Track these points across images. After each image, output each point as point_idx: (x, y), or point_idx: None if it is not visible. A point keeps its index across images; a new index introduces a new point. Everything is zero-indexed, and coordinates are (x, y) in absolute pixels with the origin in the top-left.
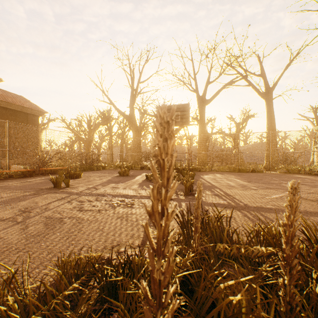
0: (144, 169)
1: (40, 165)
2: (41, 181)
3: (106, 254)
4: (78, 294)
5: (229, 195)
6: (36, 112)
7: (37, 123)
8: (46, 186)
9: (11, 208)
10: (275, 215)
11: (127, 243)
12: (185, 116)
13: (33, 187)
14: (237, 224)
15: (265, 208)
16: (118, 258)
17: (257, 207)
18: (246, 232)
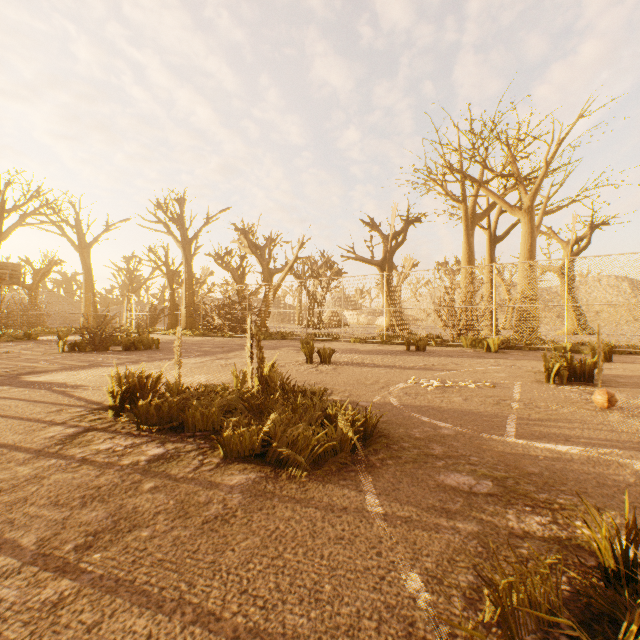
0: None
1: None
2: None
3: None
4: None
5: None
6: None
7: None
8: None
9: None
10: None
11: None
12: (17, 276)
13: None
14: None
15: None
16: None
17: None
18: None
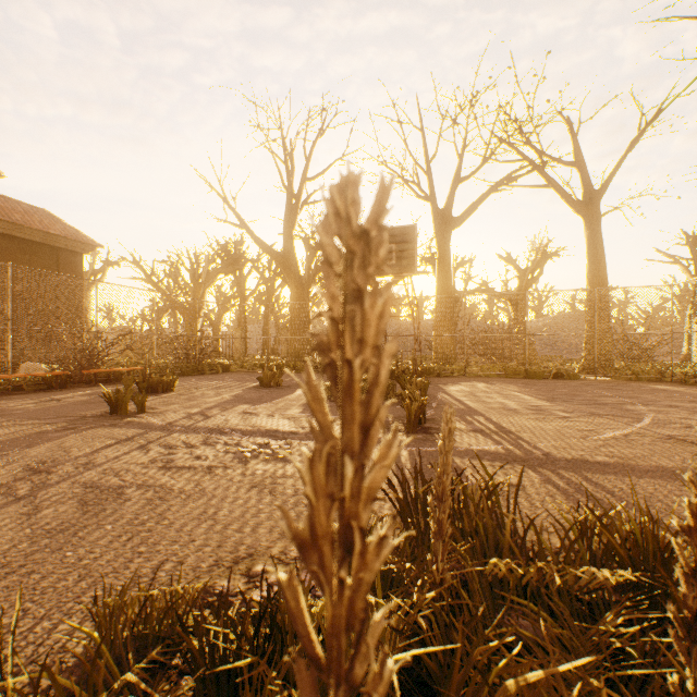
0: (315, 372)
1: (84, 362)
2: (85, 399)
3: (218, 579)
4: (140, 695)
5: (508, 430)
6: (76, 245)
7: (78, 270)
8: (94, 410)
9: (8, 464)
10: (616, 480)
11: (271, 552)
12: (406, 253)
13: (65, 412)
14: (531, 502)
15: (592, 464)
16: (247, 590)
17: (573, 460)
18: (553, 522)
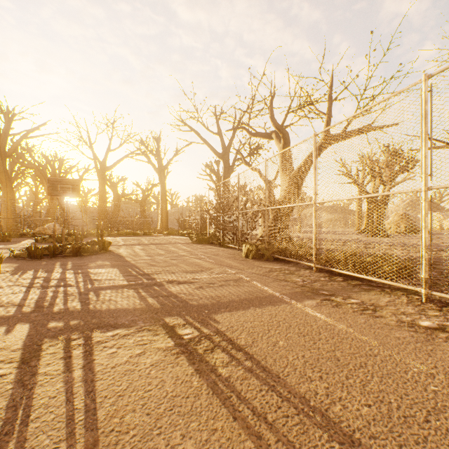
0: (26, 237)
1: None
2: None
3: None
4: None
5: None
6: None
7: None
8: None
9: None
10: None
11: None
12: (76, 189)
13: None
14: None
15: None
16: None
17: None
18: None
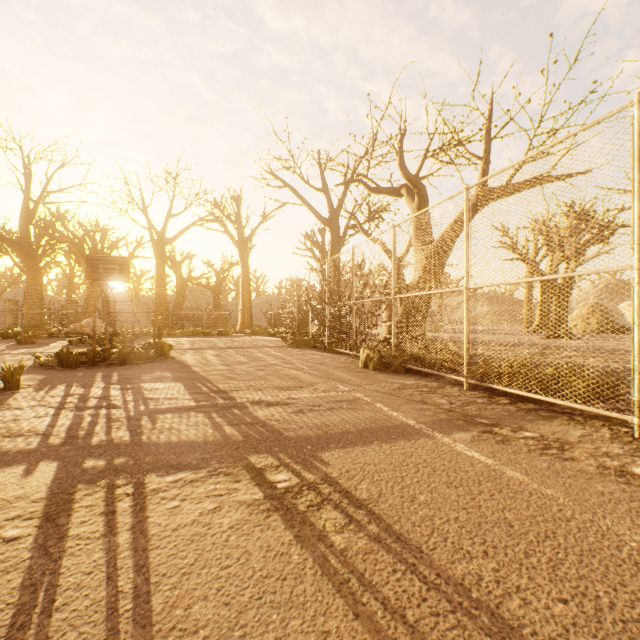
0: (56, 337)
1: None
2: None
3: None
4: None
5: None
6: None
7: None
8: None
9: None
10: None
11: None
12: (125, 271)
13: None
14: None
15: None
16: None
17: None
18: None
